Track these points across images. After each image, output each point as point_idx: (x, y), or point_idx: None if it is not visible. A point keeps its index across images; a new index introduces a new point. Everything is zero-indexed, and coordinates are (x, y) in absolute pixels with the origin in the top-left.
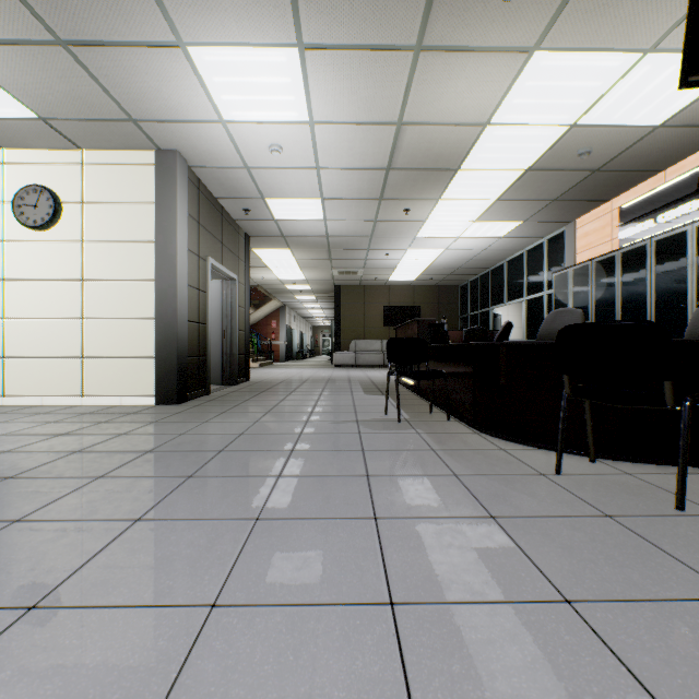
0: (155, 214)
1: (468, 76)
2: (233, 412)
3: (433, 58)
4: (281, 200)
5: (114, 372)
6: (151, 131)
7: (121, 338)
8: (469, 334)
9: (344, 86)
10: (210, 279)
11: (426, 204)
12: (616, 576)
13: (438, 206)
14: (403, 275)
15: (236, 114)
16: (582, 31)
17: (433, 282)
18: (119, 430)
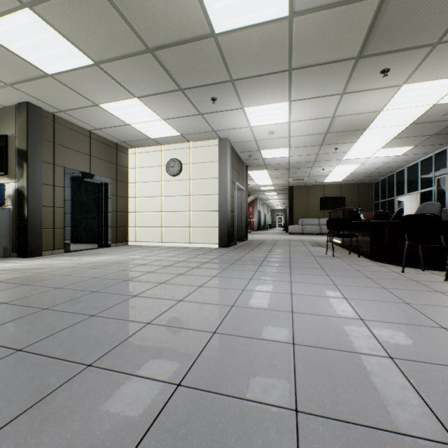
0: (218, 166)
1: (368, 98)
2: (254, 251)
3: (350, 95)
4: (268, 150)
5: (202, 233)
6: (219, 133)
7: (205, 219)
8: (376, 215)
9: (307, 109)
10: (236, 191)
11: (348, 144)
12: (403, 287)
13: (355, 145)
14: (333, 179)
15: (256, 124)
16: (427, 76)
17: (353, 181)
18: (218, 254)
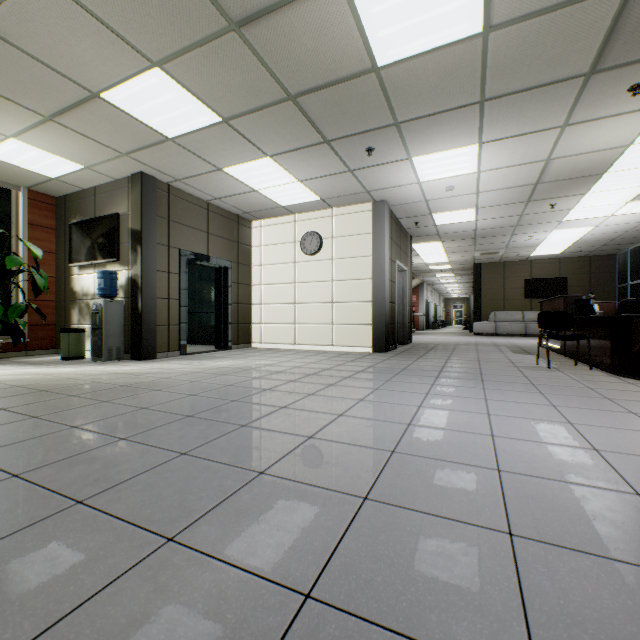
0: (372, 240)
1: (607, 128)
2: (425, 358)
3: (576, 127)
4: (443, 213)
5: (349, 333)
6: (374, 194)
7: (353, 313)
8: (621, 306)
9: (506, 152)
10: (396, 274)
11: (572, 198)
12: None
13: (585, 198)
14: (546, 250)
15: (428, 178)
16: None
17: (581, 253)
18: (374, 361)
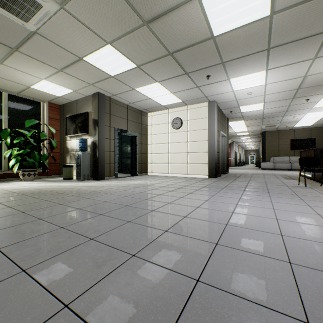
0: (208, 121)
1: None
2: (236, 181)
3: (321, 58)
4: (245, 106)
5: (196, 168)
6: (209, 98)
7: (198, 158)
8: None
9: (281, 73)
10: (220, 138)
11: (318, 96)
12: None
13: None
14: (303, 124)
15: (238, 88)
16: None
17: None
18: (210, 182)
